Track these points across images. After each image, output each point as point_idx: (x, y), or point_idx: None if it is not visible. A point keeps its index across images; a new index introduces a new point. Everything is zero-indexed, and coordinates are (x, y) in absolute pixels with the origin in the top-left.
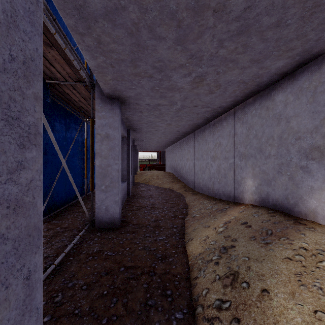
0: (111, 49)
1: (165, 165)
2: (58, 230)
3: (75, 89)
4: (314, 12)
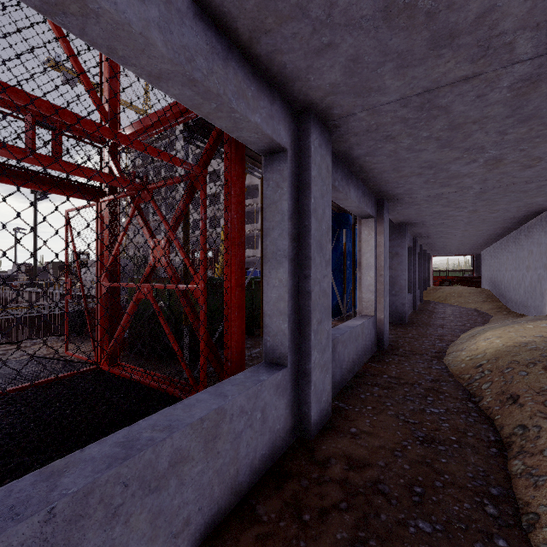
0: (404, 213)
1: (481, 278)
2: None
3: None
4: (525, 192)
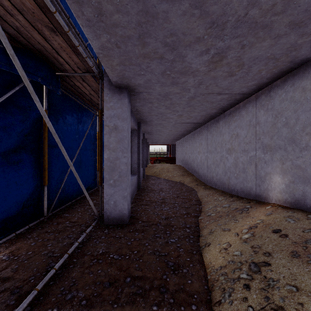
0: (115, 22)
1: (175, 158)
2: (67, 225)
3: (85, 81)
4: None
